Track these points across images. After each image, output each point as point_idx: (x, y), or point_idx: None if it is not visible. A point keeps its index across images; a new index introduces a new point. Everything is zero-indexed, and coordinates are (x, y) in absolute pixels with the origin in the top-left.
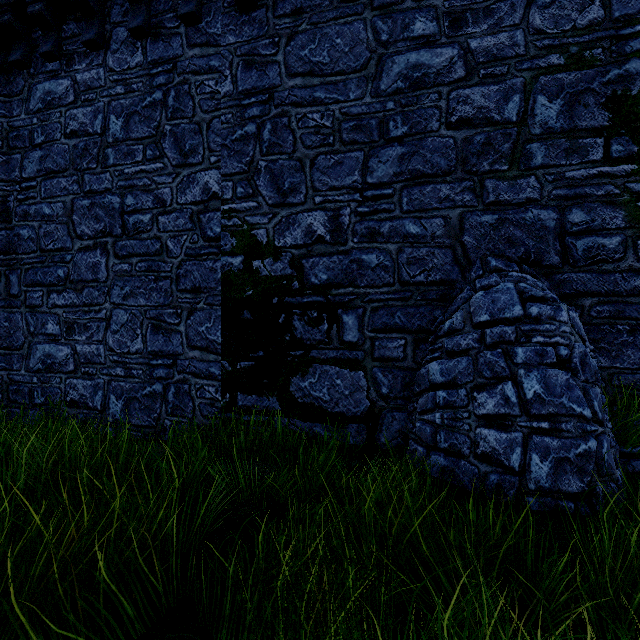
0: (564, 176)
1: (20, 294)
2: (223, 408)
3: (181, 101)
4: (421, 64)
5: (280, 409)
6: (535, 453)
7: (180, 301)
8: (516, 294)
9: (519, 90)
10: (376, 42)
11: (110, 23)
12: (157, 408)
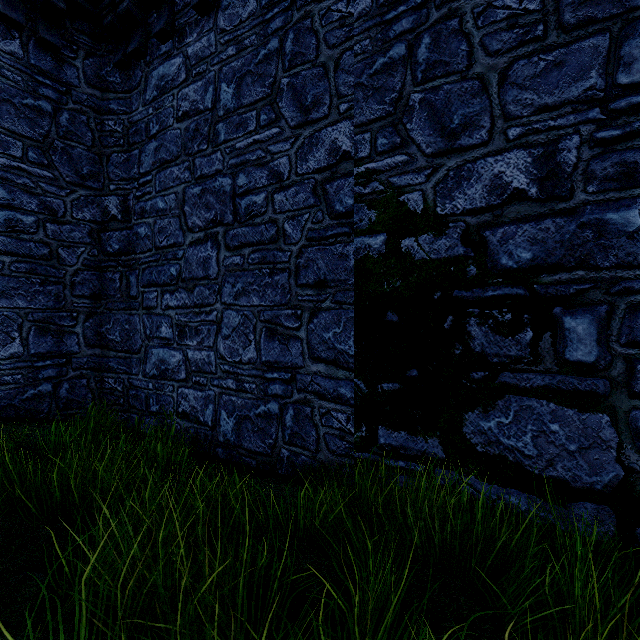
0: None
1: (138, 295)
2: (357, 444)
3: (301, 42)
4: None
5: (445, 458)
6: None
7: (300, 299)
8: None
9: None
10: None
11: None
12: (272, 433)
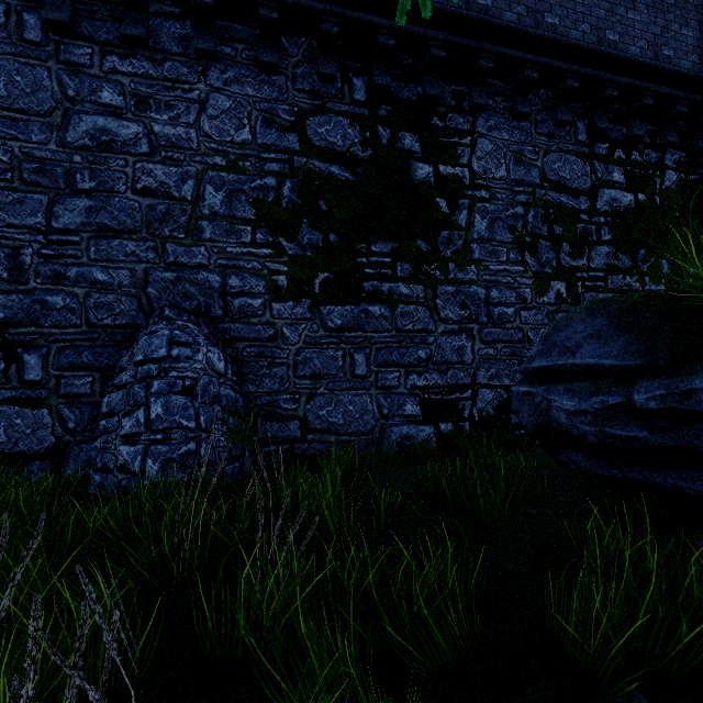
0: (226, 250)
1: None
2: None
3: None
4: (109, 130)
5: None
6: (150, 458)
7: None
8: (166, 339)
9: (193, 177)
10: (62, 94)
11: None
12: None
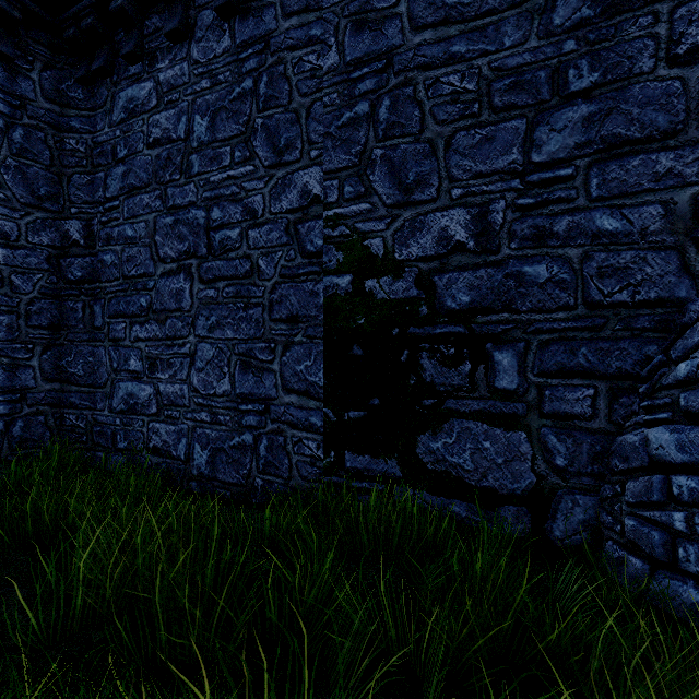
0: None
1: (103, 326)
2: (326, 469)
3: (275, 86)
4: None
5: (402, 476)
6: None
7: (273, 333)
8: None
9: None
10: None
11: (194, 8)
12: (247, 463)
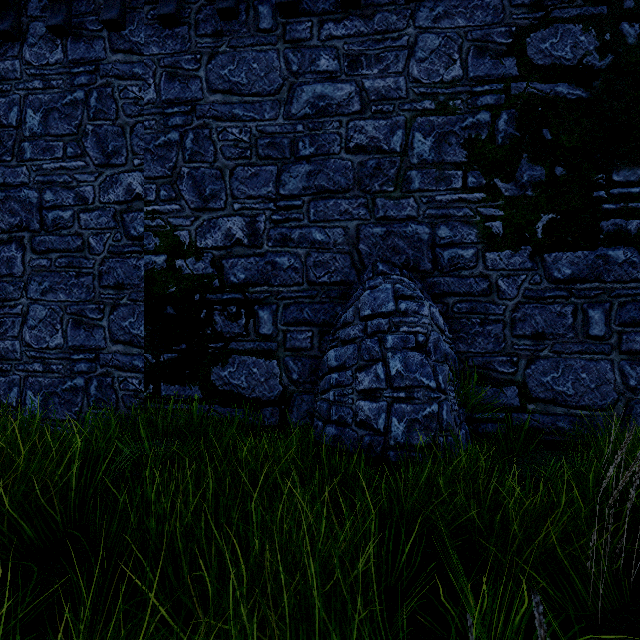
0: (435, 199)
1: None
2: (147, 399)
3: (104, 103)
4: (325, 95)
5: (202, 397)
6: (395, 417)
7: (103, 297)
8: (391, 293)
9: (402, 126)
10: (288, 71)
11: (27, 16)
12: (78, 402)
